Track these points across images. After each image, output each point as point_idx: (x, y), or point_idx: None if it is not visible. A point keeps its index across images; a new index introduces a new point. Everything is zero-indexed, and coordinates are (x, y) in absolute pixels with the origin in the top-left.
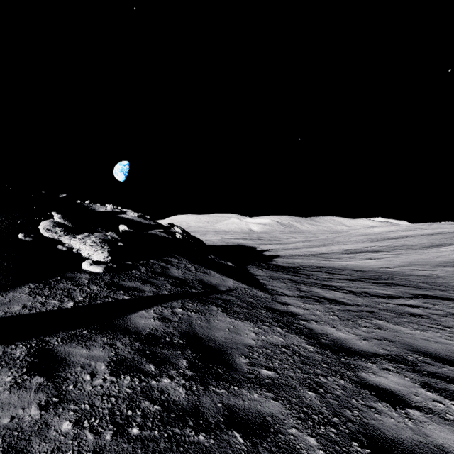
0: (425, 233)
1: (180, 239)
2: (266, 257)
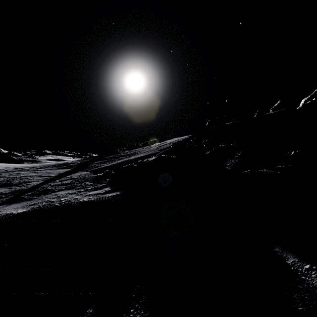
0: None
1: None
2: None
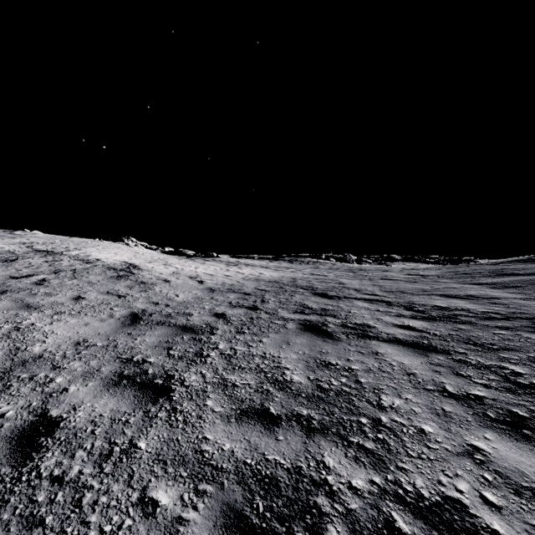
0: None
1: None
2: None
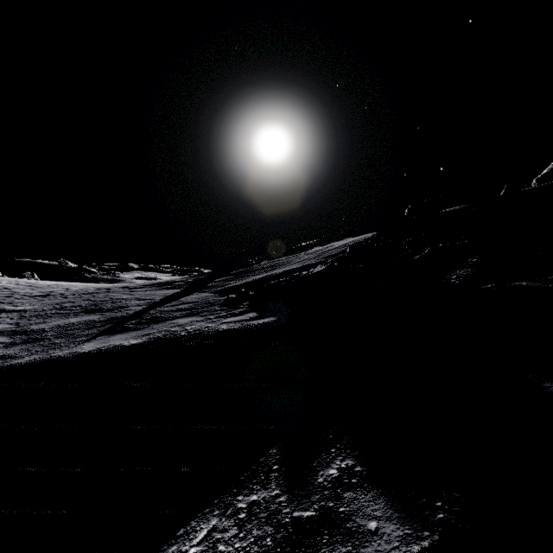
0: None
1: None
2: None
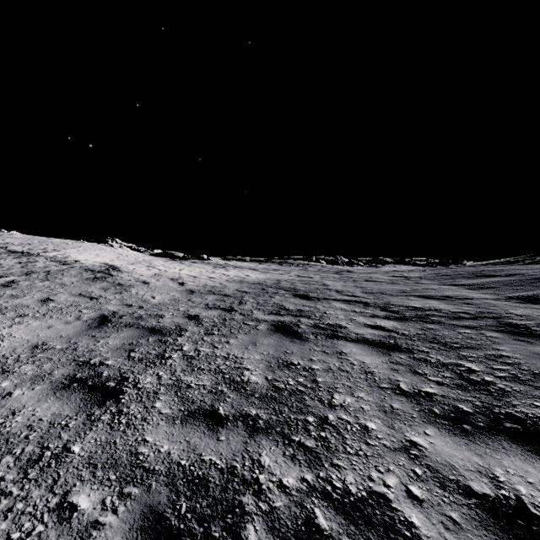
0: None
1: None
2: None
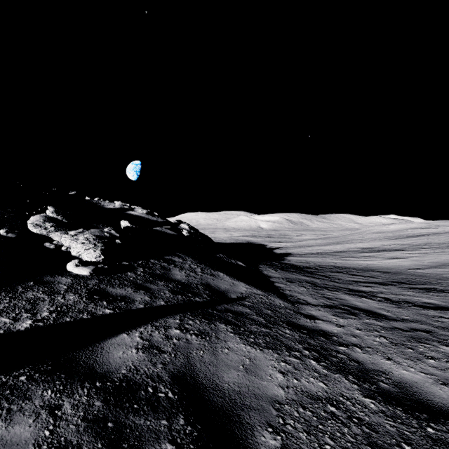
0: (448, 230)
1: (187, 236)
2: (277, 255)
